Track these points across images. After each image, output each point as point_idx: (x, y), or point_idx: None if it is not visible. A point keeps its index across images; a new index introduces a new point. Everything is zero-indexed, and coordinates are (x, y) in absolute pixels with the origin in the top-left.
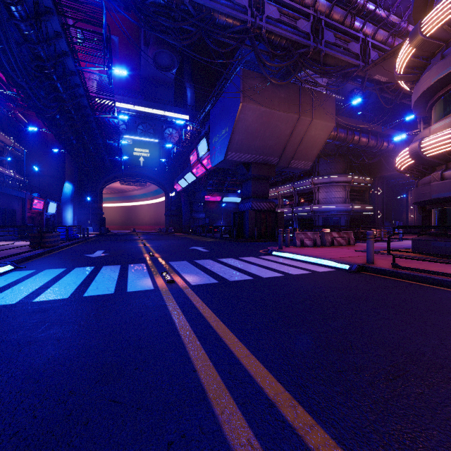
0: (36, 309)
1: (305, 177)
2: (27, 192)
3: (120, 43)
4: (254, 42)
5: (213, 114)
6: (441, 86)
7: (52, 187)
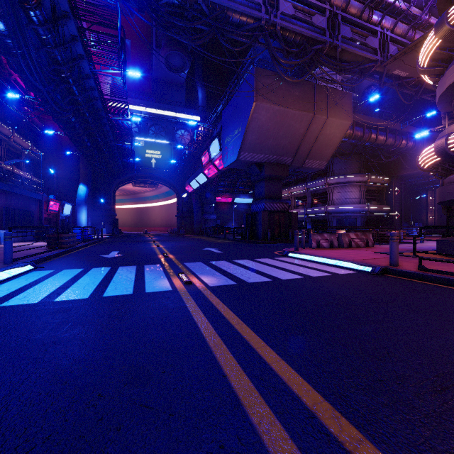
0: (58, 309)
1: (319, 177)
2: (43, 194)
3: (133, 46)
4: (268, 40)
5: (225, 114)
6: None
7: (67, 189)
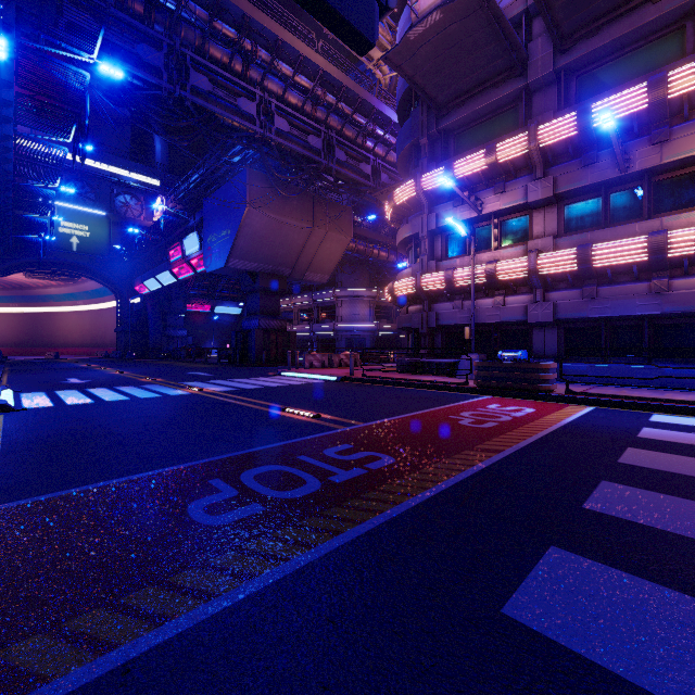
0: (122, 402)
1: (327, 287)
2: None
3: None
4: (263, 151)
5: (208, 205)
6: (409, 241)
7: None
